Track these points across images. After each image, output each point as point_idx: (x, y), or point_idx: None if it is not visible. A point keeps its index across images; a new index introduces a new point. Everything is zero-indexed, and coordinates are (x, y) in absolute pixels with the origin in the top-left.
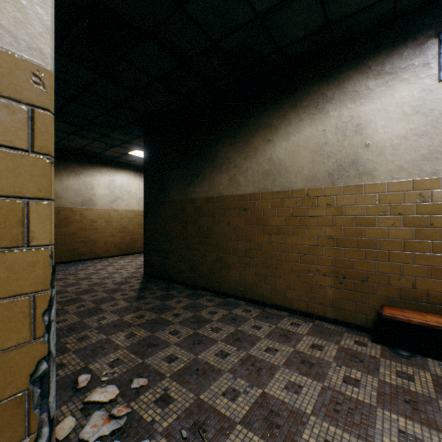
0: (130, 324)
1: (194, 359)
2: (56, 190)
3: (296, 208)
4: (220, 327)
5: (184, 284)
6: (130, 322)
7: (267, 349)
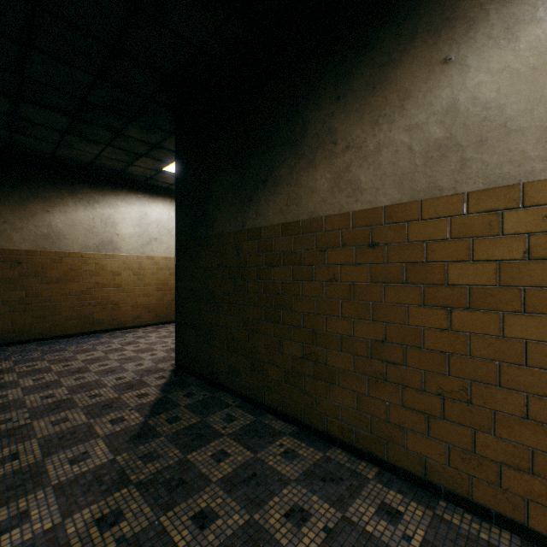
0: None
1: None
2: (57, 226)
3: (546, 235)
4: None
5: (240, 396)
6: None
7: None
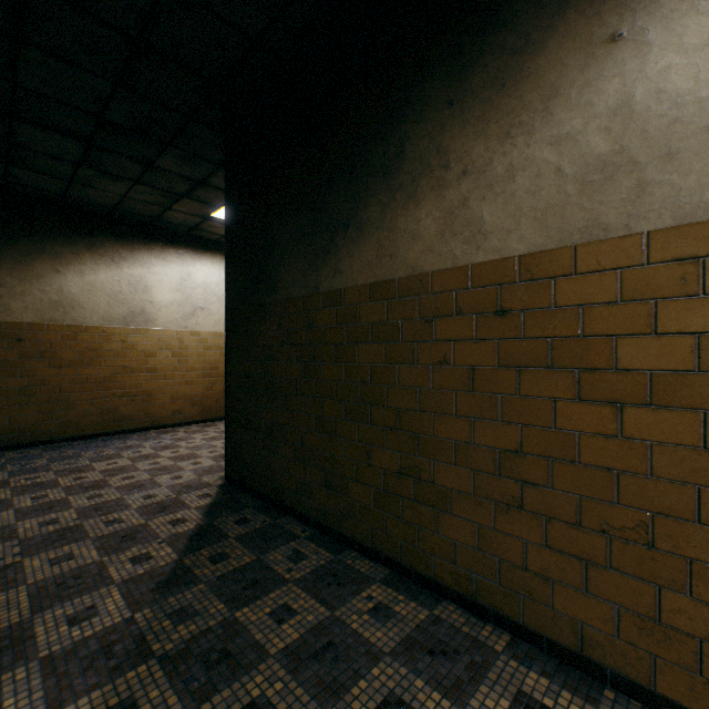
0: None
1: None
2: (70, 291)
3: None
4: None
5: (312, 524)
6: None
7: None
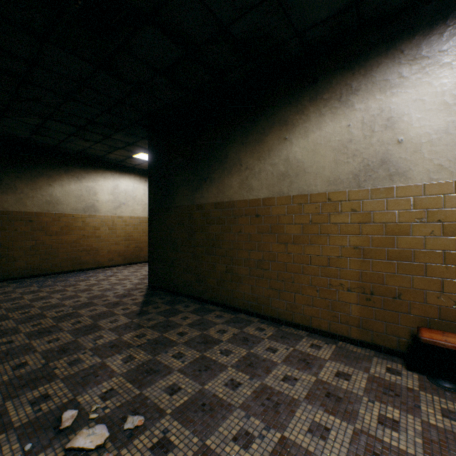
0: (129, 344)
1: (200, 390)
2: (56, 195)
3: (316, 215)
4: (230, 348)
5: (191, 298)
6: (129, 343)
7: (285, 378)
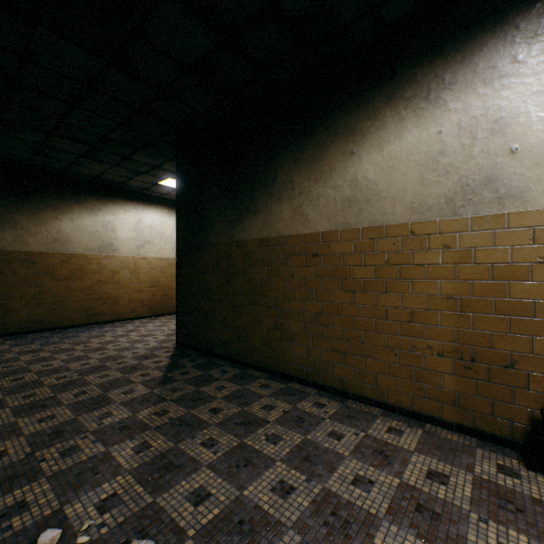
0: (145, 425)
1: (236, 498)
2: (65, 231)
3: (394, 253)
4: (280, 433)
5: (230, 360)
6: (145, 423)
7: (356, 480)
